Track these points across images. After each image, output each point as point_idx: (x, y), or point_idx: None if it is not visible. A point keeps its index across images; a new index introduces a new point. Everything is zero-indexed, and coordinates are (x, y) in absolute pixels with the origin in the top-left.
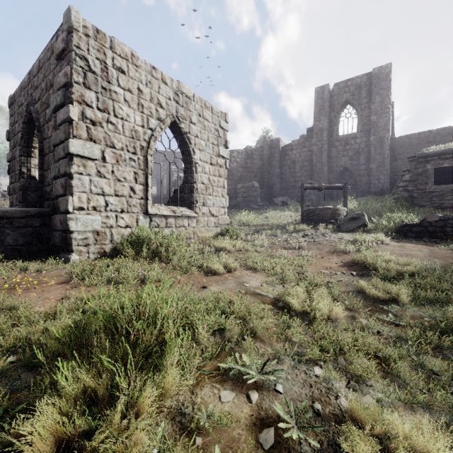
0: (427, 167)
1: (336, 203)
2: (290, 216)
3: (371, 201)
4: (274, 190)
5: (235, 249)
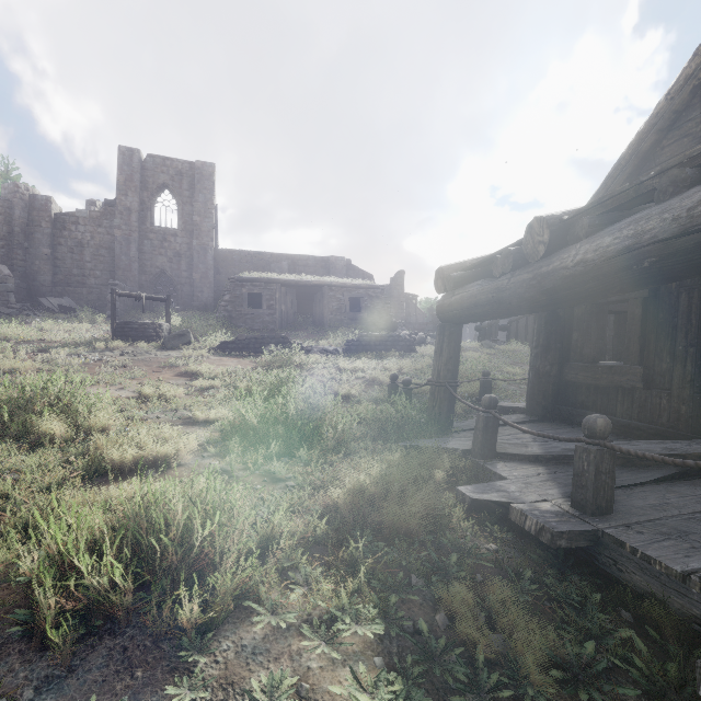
0: (244, 291)
1: (152, 316)
2: (86, 330)
3: (196, 318)
4: (40, 283)
5: (34, 370)
